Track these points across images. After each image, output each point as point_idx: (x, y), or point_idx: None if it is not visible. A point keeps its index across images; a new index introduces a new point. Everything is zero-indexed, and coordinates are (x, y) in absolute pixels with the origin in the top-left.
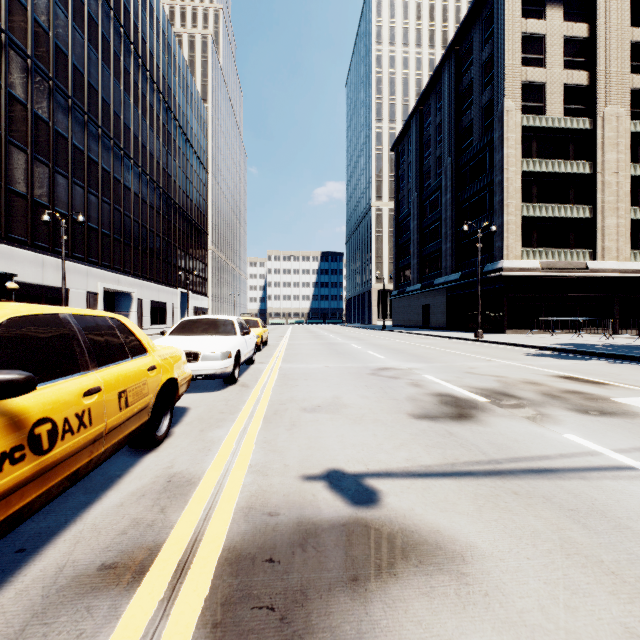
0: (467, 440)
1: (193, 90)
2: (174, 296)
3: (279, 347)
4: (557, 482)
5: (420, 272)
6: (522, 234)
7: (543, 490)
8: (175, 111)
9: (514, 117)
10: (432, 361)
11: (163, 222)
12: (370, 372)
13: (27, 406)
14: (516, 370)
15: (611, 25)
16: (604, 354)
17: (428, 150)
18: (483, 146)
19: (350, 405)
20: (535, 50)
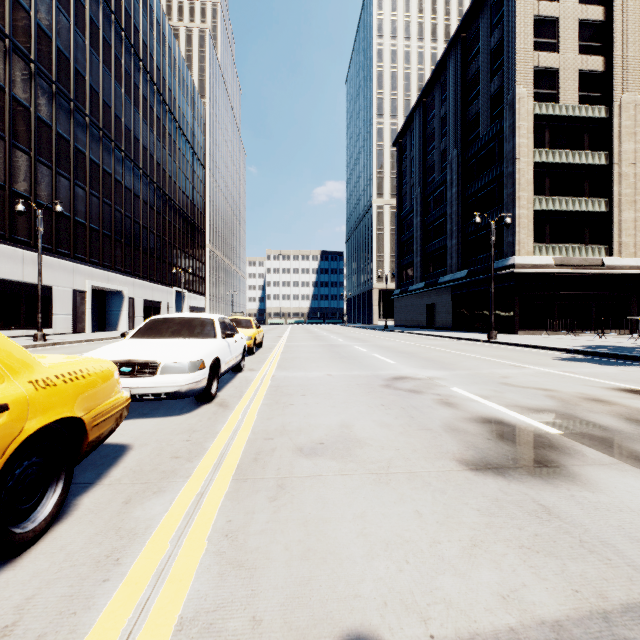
0: (586, 529)
1: (189, 83)
2: (169, 295)
3: (275, 349)
4: None
5: (423, 270)
6: (534, 229)
7: None
8: (170, 104)
9: (526, 104)
10: (453, 367)
11: (157, 218)
12: (383, 383)
13: None
14: (561, 380)
15: (628, 7)
16: None
17: (432, 144)
18: (492, 137)
19: (366, 441)
20: (548, 34)
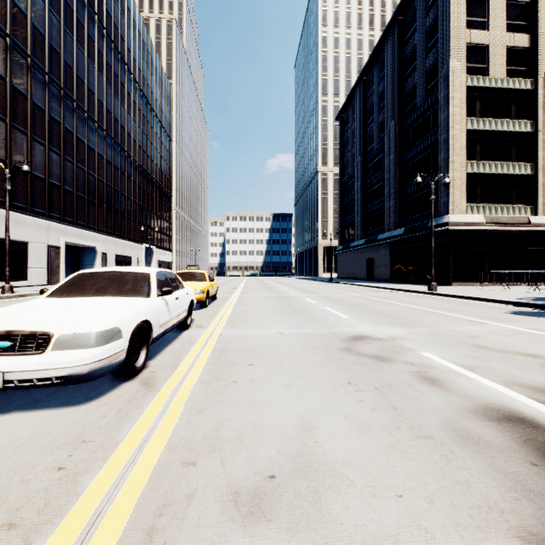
0: None
1: (157, 65)
2: (139, 251)
3: (228, 302)
4: None
5: (364, 229)
6: (466, 190)
7: None
8: (140, 82)
9: (459, 77)
10: (410, 323)
11: (128, 183)
12: (342, 346)
13: None
14: (538, 341)
15: None
16: None
17: (371, 116)
18: (427, 107)
19: (343, 471)
20: (479, 13)
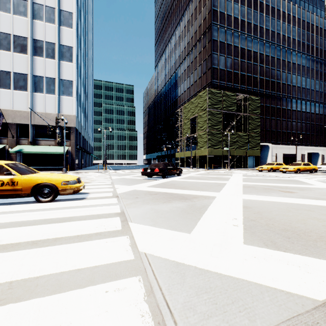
0: None
1: None
2: None
3: None
4: None
5: None
6: None
7: None
8: None
9: None
10: None
11: None
12: None
13: (304, 167)
14: None
15: None
16: None
17: None
18: None
19: None
20: None
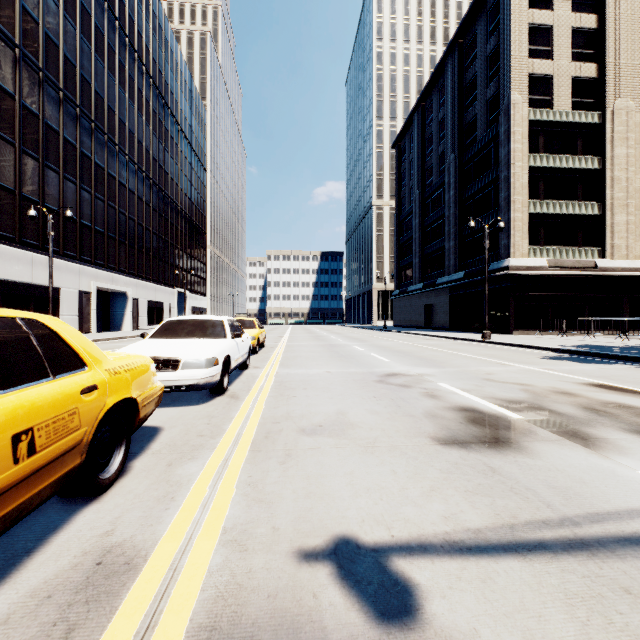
0: (518, 481)
1: (191, 86)
2: (171, 296)
3: (277, 349)
4: None
5: (422, 271)
6: (529, 231)
7: None
8: (172, 107)
9: (521, 110)
10: (443, 365)
11: (160, 220)
12: (377, 379)
13: None
14: (539, 376)
15: (621, 16)
16: (628, 357)
17: (430, 147)
18: (488, 141)
19: (358, 424)
20: (542, 41)
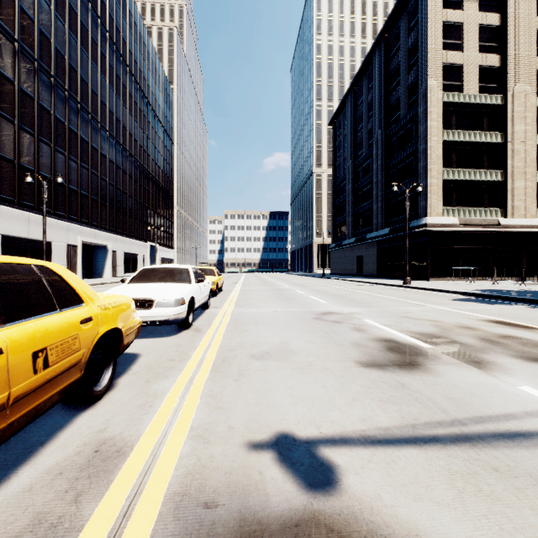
0: (421, 393)
1: (161, 73)
2: (144, 248)
3: (233, 293)
4: (537, 452)
5: (354, 228)
6: (443, 195)
7: (526, 465)
8: (145, 91)
9: (436, 94)
10: (369, 306)
11: (135, 185)
12: (314, 316)
13: None
14: (448, 314)
15: (520, 15)
16: (523, 299)
17: (361, 124)
18: (409, 119)
19: (298, 351)
20: (454, 36)
